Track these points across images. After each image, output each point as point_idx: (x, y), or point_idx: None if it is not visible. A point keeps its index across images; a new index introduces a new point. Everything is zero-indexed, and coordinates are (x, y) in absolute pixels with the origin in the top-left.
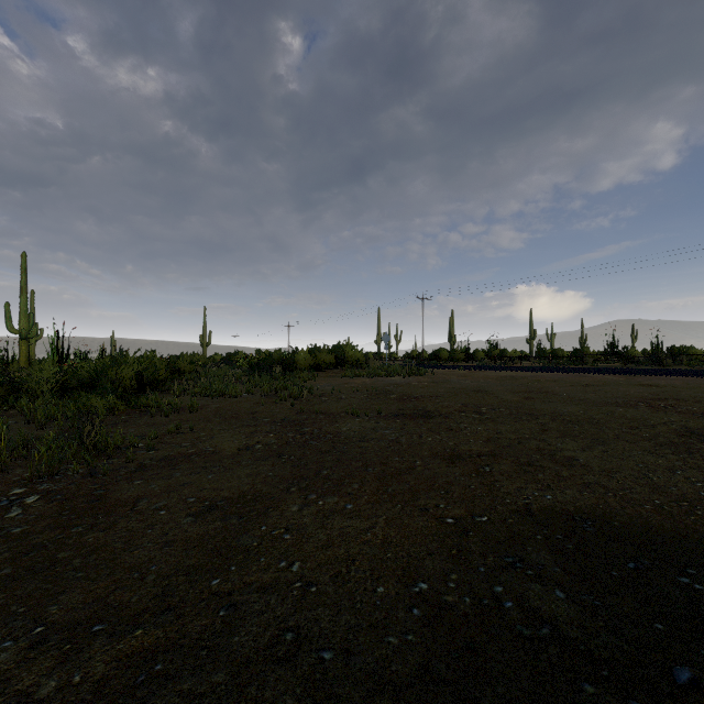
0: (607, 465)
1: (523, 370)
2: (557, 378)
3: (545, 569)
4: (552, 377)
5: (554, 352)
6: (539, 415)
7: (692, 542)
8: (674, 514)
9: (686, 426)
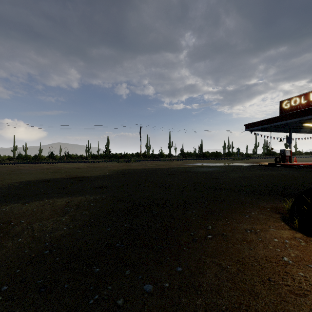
0: (30, 177)
1: (10, 163)
2: (25, 166)
3: (16, 184)
4: (23, 165)
5: (27, 156)
6: (17, 173)
7: (37, 180)
8: (37, 179)
9: (50, 171)
